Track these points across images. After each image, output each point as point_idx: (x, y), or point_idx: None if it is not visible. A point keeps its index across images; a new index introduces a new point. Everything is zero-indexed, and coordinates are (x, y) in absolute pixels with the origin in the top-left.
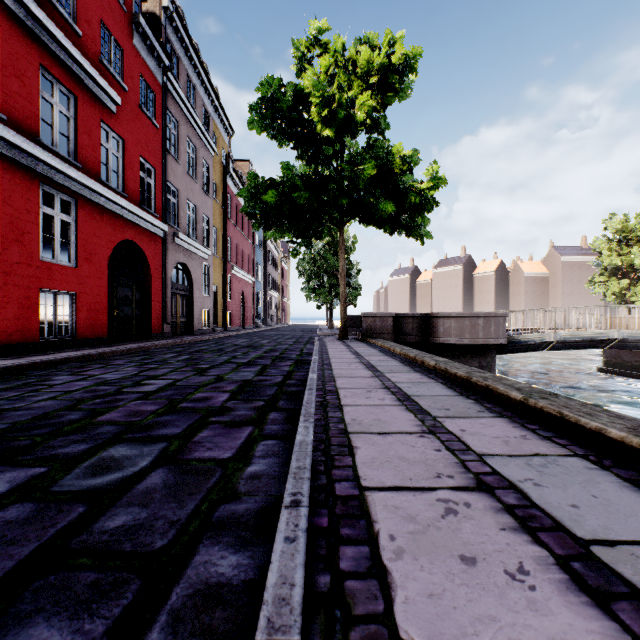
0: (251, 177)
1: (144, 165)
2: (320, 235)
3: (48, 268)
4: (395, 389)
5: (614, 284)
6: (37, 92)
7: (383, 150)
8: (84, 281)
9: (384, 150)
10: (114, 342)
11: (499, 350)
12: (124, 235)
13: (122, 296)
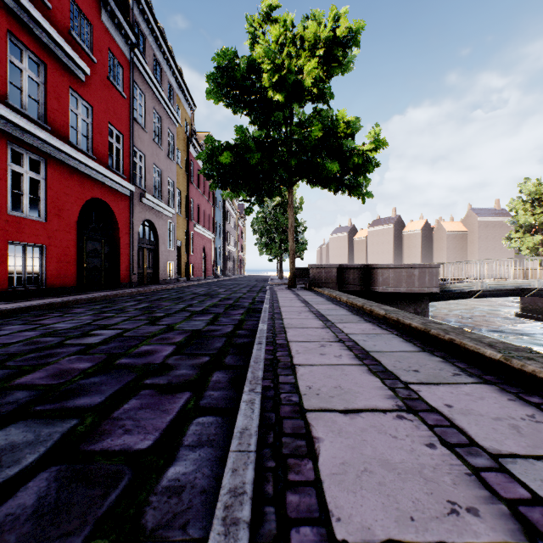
0: (208, 140)
1: (112, 131)
2: (271, 194)
3: (17, 222)
4: (350, 343)
5: (528, 240)
6: (5, 56)
7: (328, 119)
8: (53, 235)
9: (328, 119)
10: (84, 291)
11: (431, 298)
12: (93, 193)
13: (91, 249)
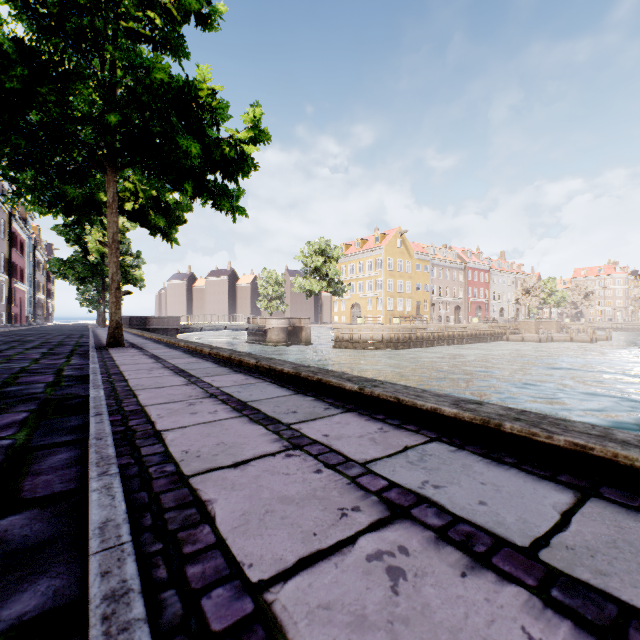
0: (58, 260)
1: None
2: (92, 282)
3: None
4: None
5: (263, 302)
6: None
7: (126, 244)
8: None
9: (127, 244)
10: None
11: (183, 332)
12: None
13: None
